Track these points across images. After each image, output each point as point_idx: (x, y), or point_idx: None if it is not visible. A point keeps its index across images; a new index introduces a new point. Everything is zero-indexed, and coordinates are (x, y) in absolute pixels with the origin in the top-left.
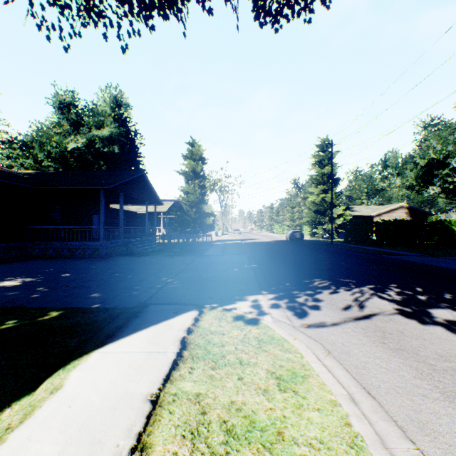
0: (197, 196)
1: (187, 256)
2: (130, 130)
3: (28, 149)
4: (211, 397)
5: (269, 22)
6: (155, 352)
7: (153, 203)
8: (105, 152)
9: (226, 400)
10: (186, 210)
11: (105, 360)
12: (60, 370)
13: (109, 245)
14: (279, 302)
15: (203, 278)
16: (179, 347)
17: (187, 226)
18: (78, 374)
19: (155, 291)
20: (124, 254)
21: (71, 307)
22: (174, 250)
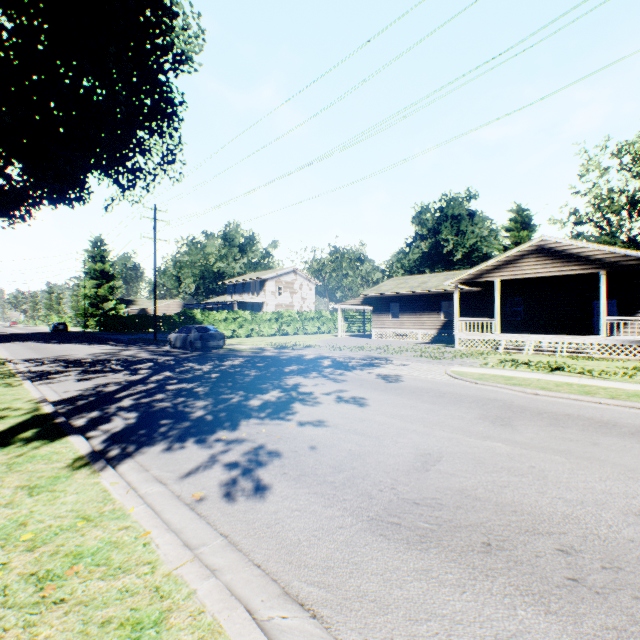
0: None
1: None
2: None
3: None
4: None
5: None
6: None
7: None
8: None
9: None
10: None
11: None
12: None
13: None
14: None
15: None
16: None
17: None
18: None
19: None
20: None
21: None
22: None
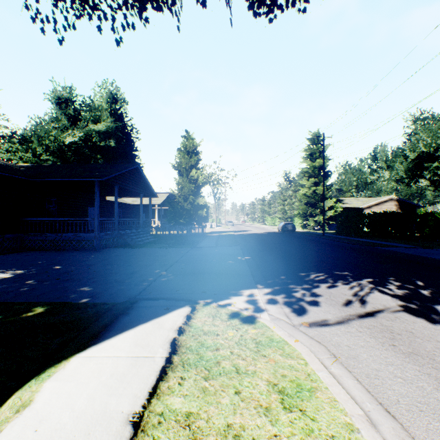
0: (191, 188)
1: (181, 247)
2: (126, 124)
3: (27, 144)
4: (203, 419)
5: (263, 12)
6: (142, 357)
7: (148, 195)
8: (101, 146)
9: (221, 423)
10: (180, 202)
11: (85, 368)
12: (33, 381)
13: (103, 237)
14: (276, 297)
15: (196, 270)
16: (169, 351)
17: (181, 218)
18: (52, 385)
19: (147, 285)
20: (118, 245)
21: (58, 302)
22: (168, 241)
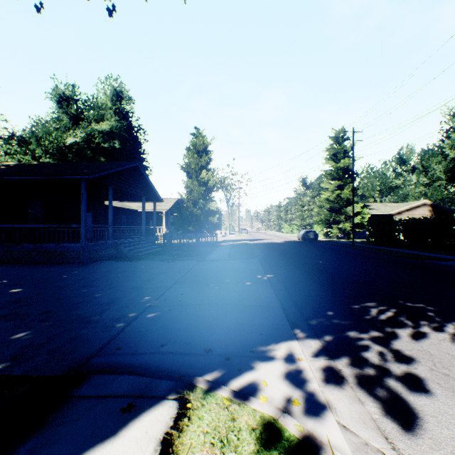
0: (201, 192)
1: (187, 260)
2: (132, 124)
3: (26, 145)
4: None
5: None
6: None
7: (151, 199)
8: (105, 148)
9: None
10: (189, 208)
11: None
12: None
13: (93, 247)
14: (336, 365)
15: (201, 299)
16: None
17: (190, 225)
18: None
19: (120, 328)
20: (114, 257)
21: None
22: (173, 252)
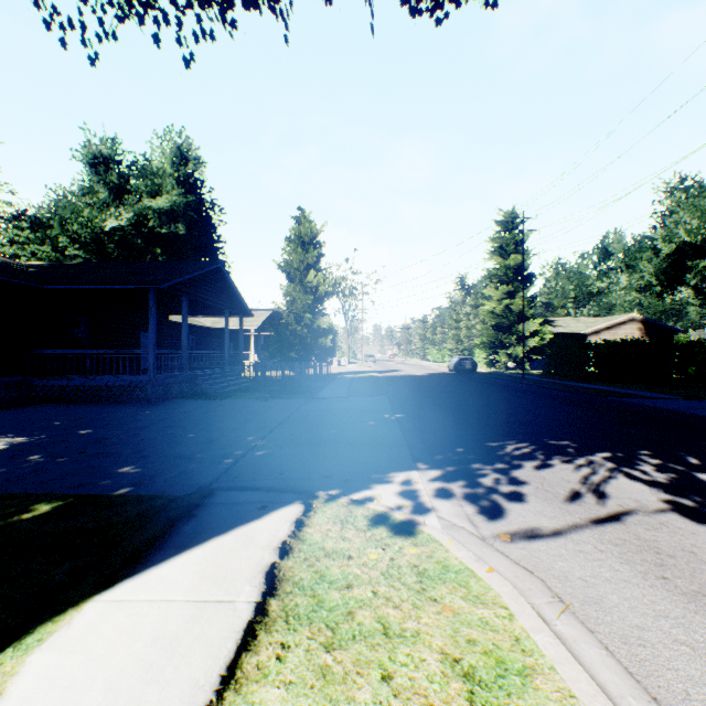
0: (308, 302)
1: (291, 398)
2: (202, 199)
3: (43, 230)
4: None
5: (426, 10)
6: (213, 602)
7: (237, 313)
8: (163, 234)
9: None
10: (290, 325)
11: (108, 624)
12: (9, 651)
13: (163, 381)
14: (450, 485)
15: (315, 438)
16: (262, 589)
17: (292, 351)
18: (43, 661)
19: (231, 463)
20: (189, 394)
21: (77, 494)
22: (270, 388)
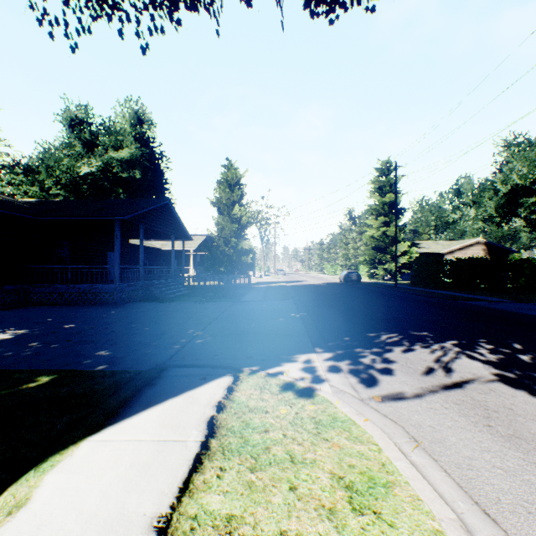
0: (233, 229)
1: (221, 301)
2: (153, 151)
3: (33, 175)
4: (249, 524)
5: (322, 12)
6: (171, 441)
7: (180, 238)
8: (124, 178)
9: (272, 530)
10: (220, 246)
11: (99, 455)
12: (31, 472)
13: (126, 288)
14: (339, 363)
15: (240, 330)
16: (205, 433)
17: (222, 266)
18: (56, 479)
19: (179, 348)
20: (144, 299)
21: (68, 370)
22: (205, 294)
